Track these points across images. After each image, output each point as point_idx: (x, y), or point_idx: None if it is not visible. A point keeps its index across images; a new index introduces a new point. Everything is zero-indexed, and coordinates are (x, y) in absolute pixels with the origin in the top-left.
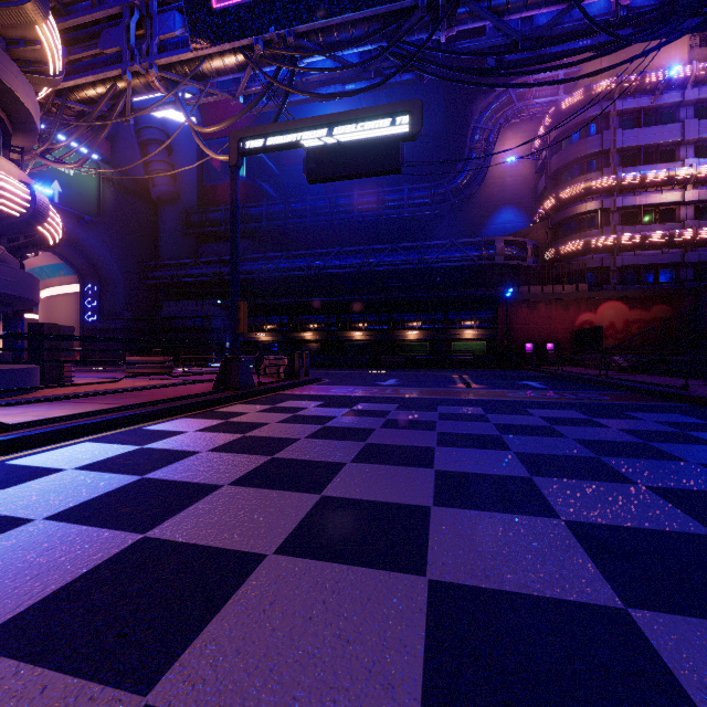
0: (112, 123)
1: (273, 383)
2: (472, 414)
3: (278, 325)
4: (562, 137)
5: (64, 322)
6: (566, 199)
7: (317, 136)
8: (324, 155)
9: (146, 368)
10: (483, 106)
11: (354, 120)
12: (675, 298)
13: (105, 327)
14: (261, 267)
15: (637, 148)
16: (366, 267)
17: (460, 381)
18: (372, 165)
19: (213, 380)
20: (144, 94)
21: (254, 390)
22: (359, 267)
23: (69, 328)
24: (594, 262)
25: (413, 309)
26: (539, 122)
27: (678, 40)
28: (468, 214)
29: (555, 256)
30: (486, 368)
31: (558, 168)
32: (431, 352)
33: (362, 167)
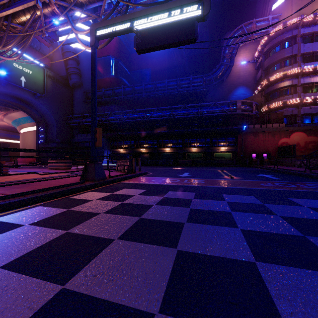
0: (34, 34)
1: (118, 176)
2: (253, 204)
3: (129, 145)
4: (271, 49)
5: (30, 144)
6: (273, 80)
7: (142, 23)
8: (146, 34)
9: (58, 166)
10: (230, 35)
11: (165, 10)
12: None
13: (48, 146)
14: (120, 117)
15: (311, 53)
16: (171, 116)
17: (224, 174)
18: (177, 37)
19: (76, 175)
20: (51, 18)
21: (104, 181)
22: (168, 116)
23: (5, 144)
24: (288, 112)
25: (195, 137)
26: (257, 44)
27: None
28: (221, 91)
29: (267, 110)
30: (232, 166)
31: (268, 65)
32: (204, 158)
33: (171, 39)
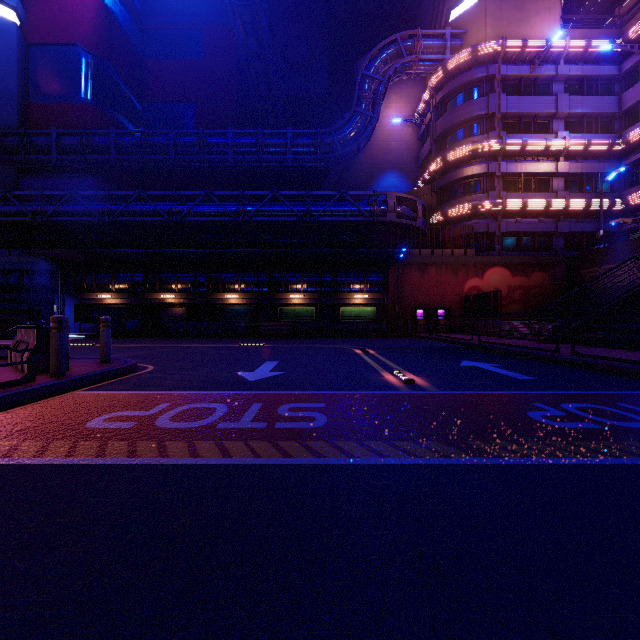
0: None
1: None
2: None
3: (130, 284)
4: (448, 99)
5: None
6: (452, 161)
7: None
8: None
9: None
10: (372, 53)
11: None
12: (551, 266)
13: None
14: (103, 208)
15: (518, 116)
16: (242, 217)
17: (376, 364)
18: None
19: None
20: None
21: None
22: (233, 216)
23: None
24: (481, 227)
25: (298, 270)
26: (421, 89)
27: (551, 17)
28: (354, 175)
29: (441, 220)
30: (380, 336)
31: (444, 130)
32: (319, 319)
33: None
